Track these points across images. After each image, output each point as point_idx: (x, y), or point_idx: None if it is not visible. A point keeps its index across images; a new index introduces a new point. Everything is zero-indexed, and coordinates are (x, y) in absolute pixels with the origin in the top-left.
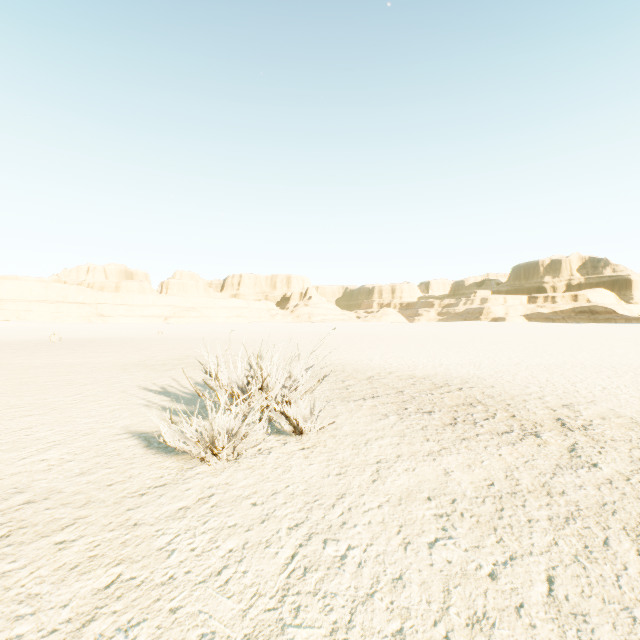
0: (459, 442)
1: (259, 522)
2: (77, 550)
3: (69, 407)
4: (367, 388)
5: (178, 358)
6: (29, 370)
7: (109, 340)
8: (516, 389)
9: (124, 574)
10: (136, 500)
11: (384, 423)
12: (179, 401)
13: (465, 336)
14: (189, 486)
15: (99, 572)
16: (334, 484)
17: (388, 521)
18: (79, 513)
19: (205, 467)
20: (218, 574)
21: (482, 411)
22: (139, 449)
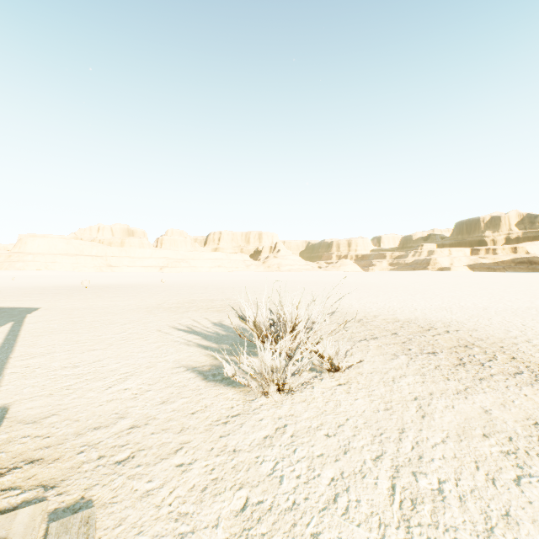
0: (479, 382)
1: (342, 453)
2: (198, 473)
3: (122, 343)
4: (363, 330)
5: (187, 302)
6: (74, 311)
7: (123, 286)
8: (499, 333)
9: (251, 498)
10: (222, 428)
11: (398, 362)
12: (209, 339)
13: (421, 284)
14: (261, 416)
15: (228, 495)
16: (388, 419)
17: (460, 456)
18: (181, 438)
19: (264, 399)
20: (334, 502)
21: (481, 353)
22: (199, 381)
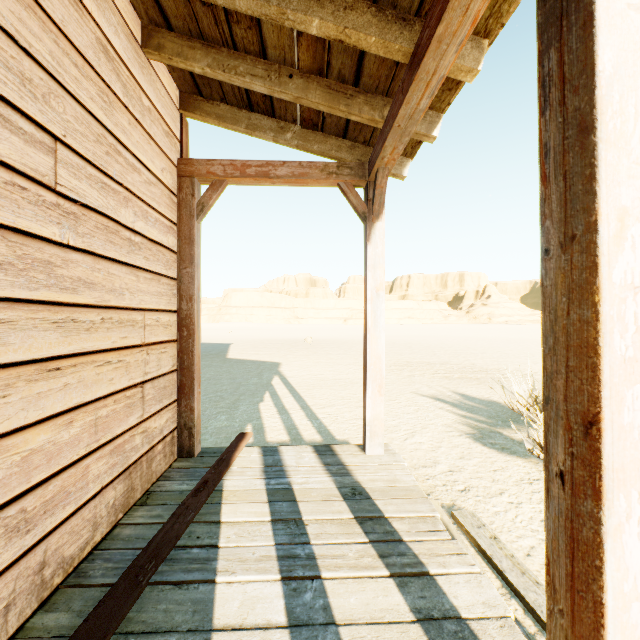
0: None
1: None
2: (529, 510)
3: None
4: None
5: (403, 364)
6: (310, 368)
7: (324, 342)
8: None
9: None
10: (530, 486)
11: None
12: (460, 408)
13: None
14: None
15: None
16: None
17: None
18: (497, 486)
19: None
20: None
21: None
22: (480, 447)
